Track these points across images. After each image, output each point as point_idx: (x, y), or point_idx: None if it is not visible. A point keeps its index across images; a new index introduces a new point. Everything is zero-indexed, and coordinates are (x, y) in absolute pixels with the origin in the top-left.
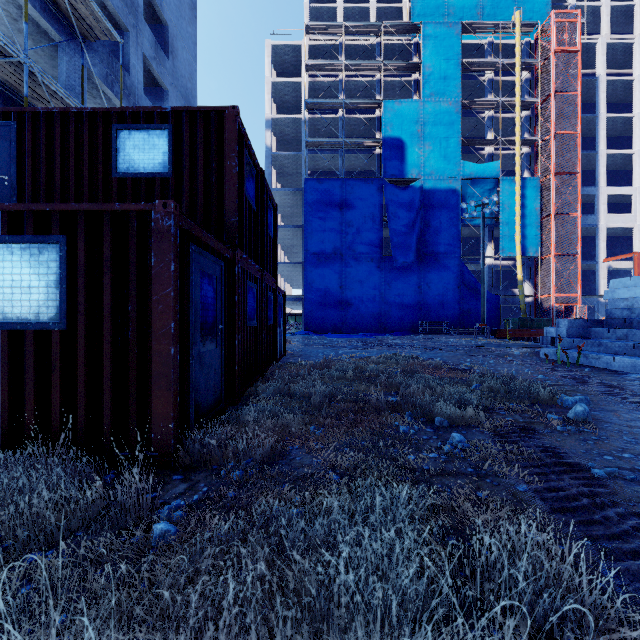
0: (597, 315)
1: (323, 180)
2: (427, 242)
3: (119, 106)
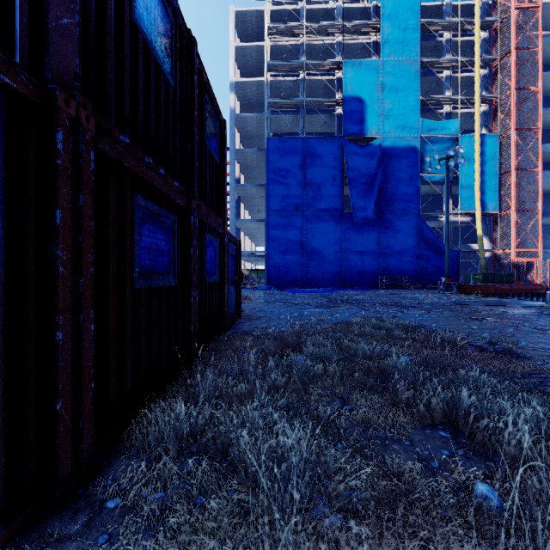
0: None
1: (284, 139)
2: (386, 199)
3: None
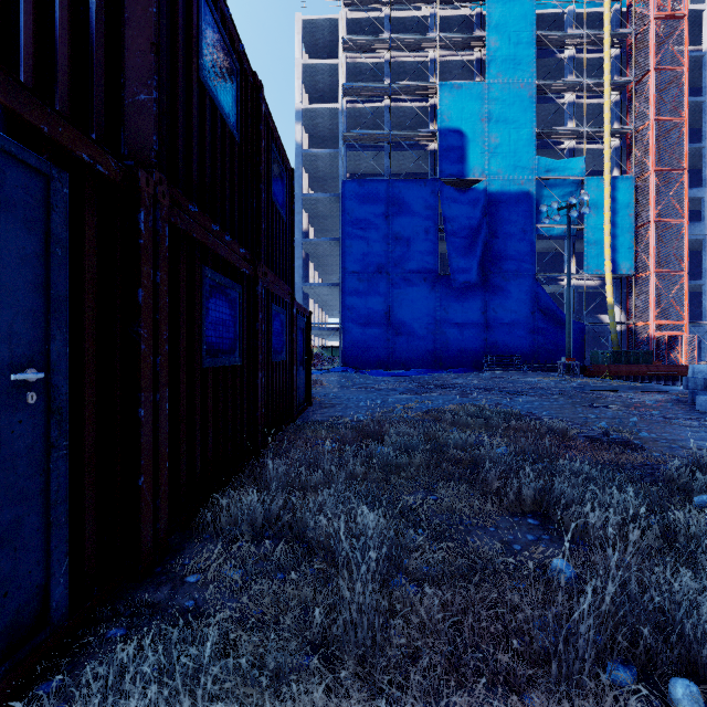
0: (705, 347)
1: (365, 182)
2: (493, 257)
3: None
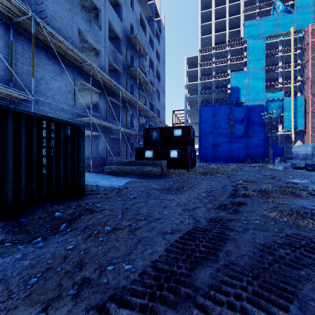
0: None
1: (206, 106)
2: (249, 126)
3: (152, 103)
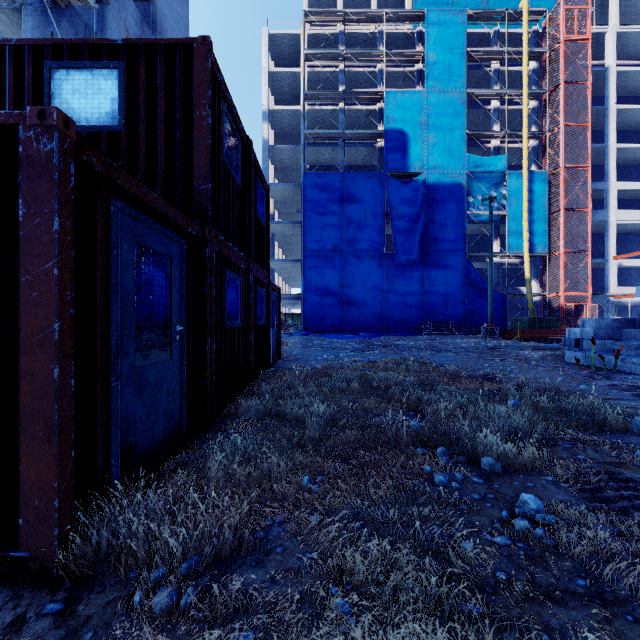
0: (607, 315)
1: (322, 174)
2: (431, 239)
3: None
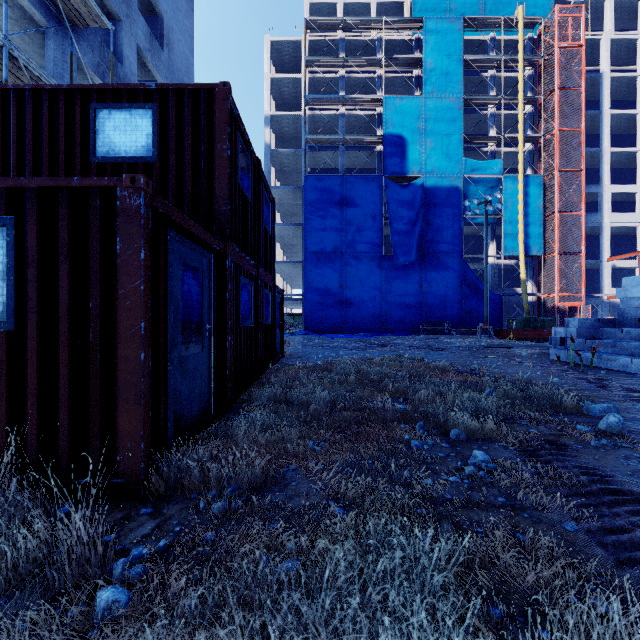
0: (601, 315)
1: (323, 178)
2: (429, 241)
3: None
